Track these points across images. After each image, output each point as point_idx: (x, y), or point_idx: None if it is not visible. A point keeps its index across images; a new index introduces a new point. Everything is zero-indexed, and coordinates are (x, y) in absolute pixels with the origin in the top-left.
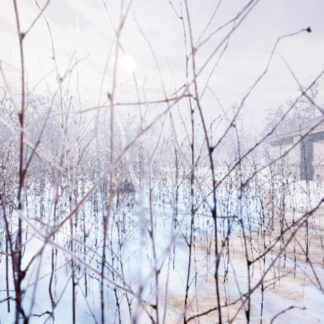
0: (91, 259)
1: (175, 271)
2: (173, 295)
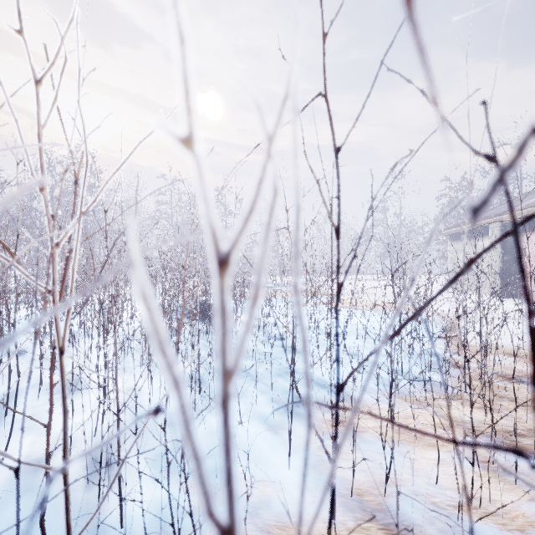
0: (112, 482)
1: (293, 470)
2: (289, 522)
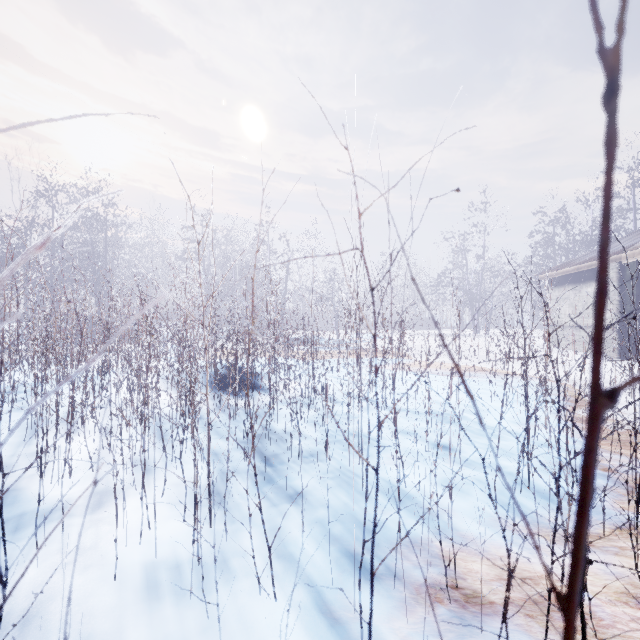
0: None
1: None
2: None
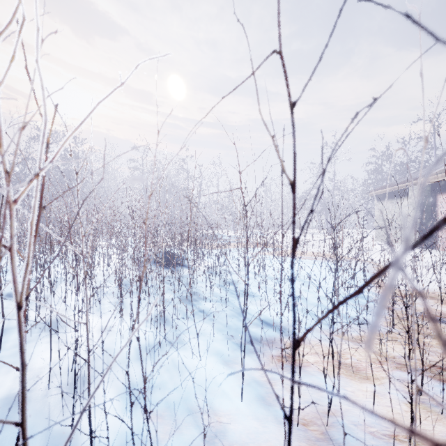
0: (72, 431)
1: (245, 402)
2: None
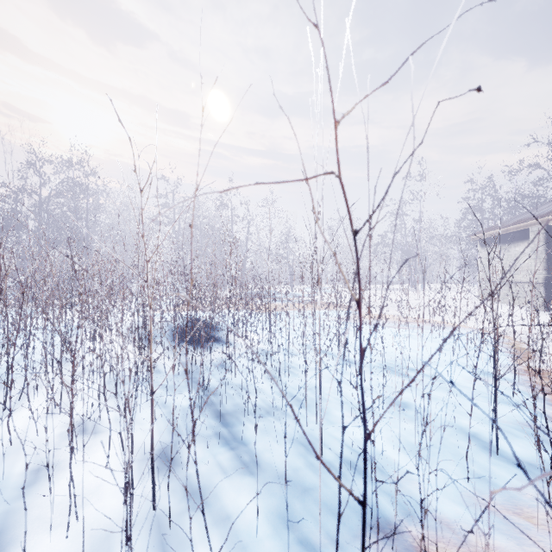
0: None
1: None
2: None
